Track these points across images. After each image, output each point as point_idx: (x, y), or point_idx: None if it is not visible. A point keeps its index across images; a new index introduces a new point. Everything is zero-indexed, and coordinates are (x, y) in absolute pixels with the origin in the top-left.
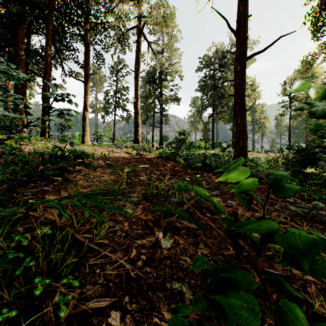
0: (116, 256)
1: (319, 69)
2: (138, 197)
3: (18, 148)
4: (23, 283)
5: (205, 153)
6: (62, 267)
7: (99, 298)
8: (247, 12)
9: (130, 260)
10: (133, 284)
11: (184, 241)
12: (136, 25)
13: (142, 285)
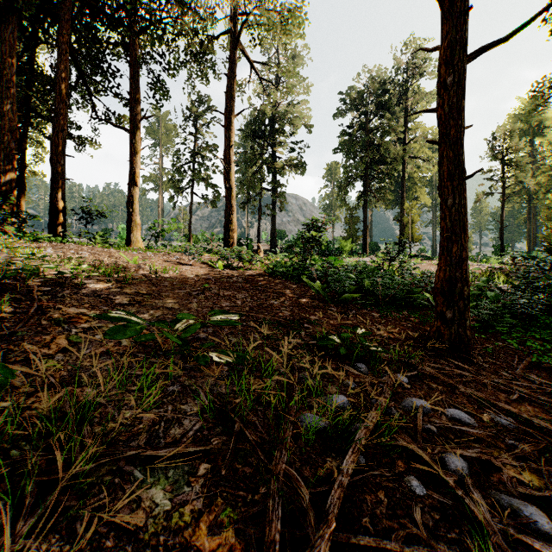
0: None
1: None
2: (205, 414)
3: None
4: None
5: (358, 266)
6: None
7: None
8: None
9: None
10: None
11: None
12: (228, 30)
13: None
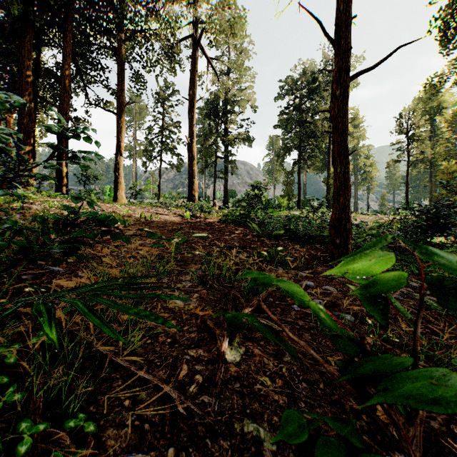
0: (157, 379)
1: (449, 97)
2: (193, 281)
3: (20, 209)
4: (5, 428)
5: (288, 215)
6: (69, 401)
7: (125, 454)
8: (350, 12)
9: (178, 383)
10: (182, 425)
11: (261, 350)
12: (191, 34)
13: (196, 427)
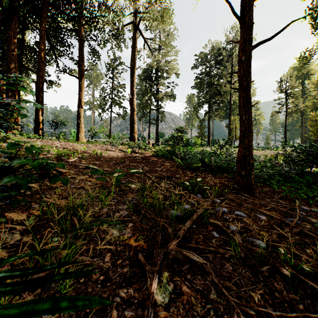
0: None
1: (314, 66)
2: (129, 209)
3: None
4: None
5: (202, 151)
6: None
7: None
8: None
9: None
10: None
11: (188, 286)
12: (132, 21)
13: None
